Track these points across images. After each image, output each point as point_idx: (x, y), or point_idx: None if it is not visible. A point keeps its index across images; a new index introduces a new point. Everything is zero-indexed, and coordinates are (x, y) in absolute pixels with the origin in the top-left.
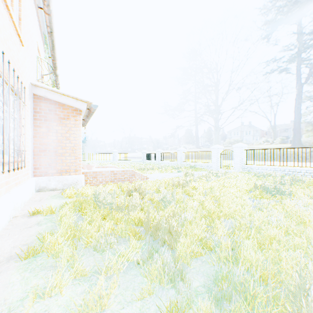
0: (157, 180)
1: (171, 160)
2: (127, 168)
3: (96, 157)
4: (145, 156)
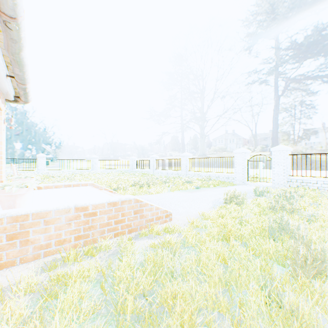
0: (196, 221)
1: (172, 169)
2: (123, 196)
3: (68, 165)
4: (135, 163)
